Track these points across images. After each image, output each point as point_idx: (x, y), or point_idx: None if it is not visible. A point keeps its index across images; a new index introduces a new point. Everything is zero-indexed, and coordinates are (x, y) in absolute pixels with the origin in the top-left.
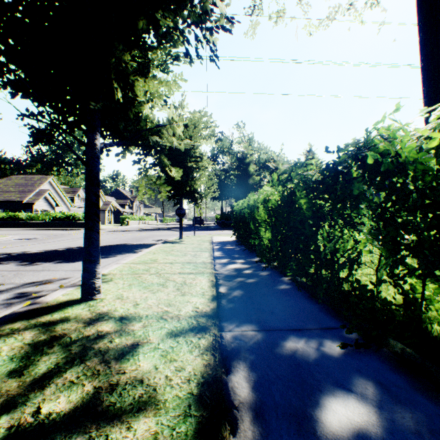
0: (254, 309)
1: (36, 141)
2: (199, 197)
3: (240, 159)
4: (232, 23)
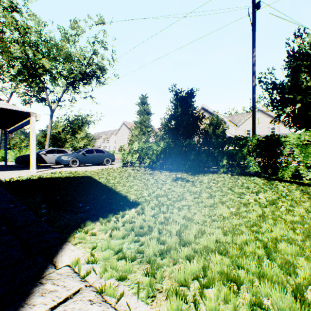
0: None
1: None
2: None
3: None
4: None
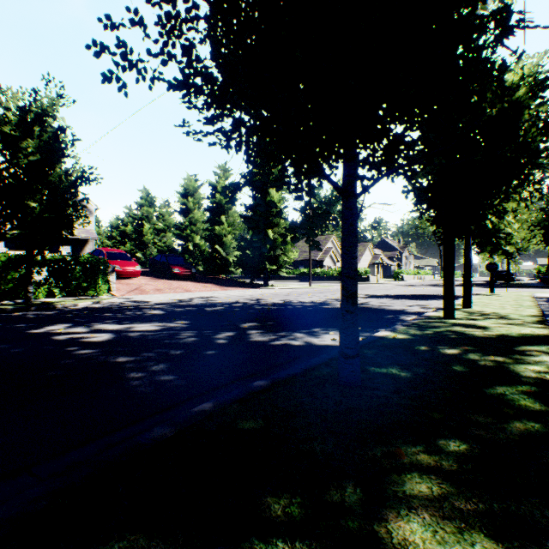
0: None
1: (440, 243)
2: (515, 251)
3: None
4: None
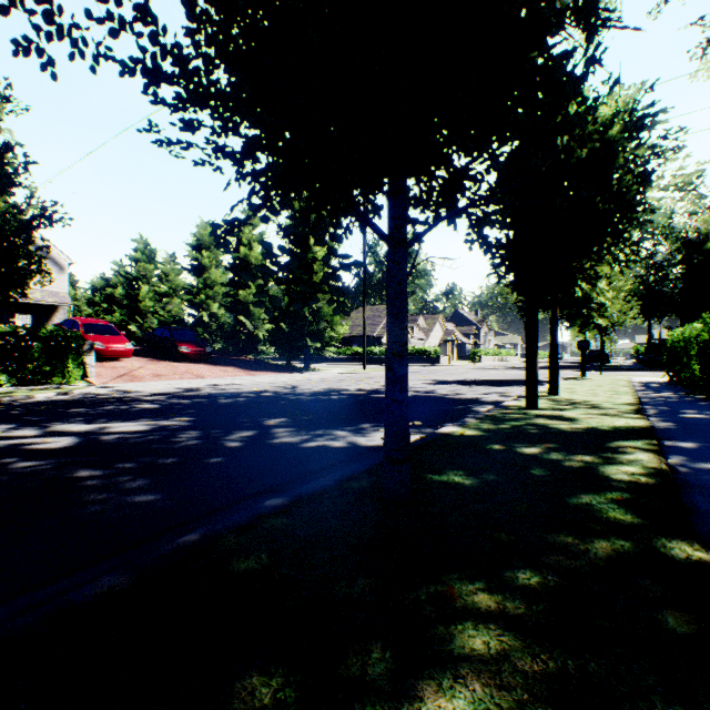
0: (666, 405)
1: (522, 315)
2: (610, 326)
3: (689, 246)
4: (653, 212)
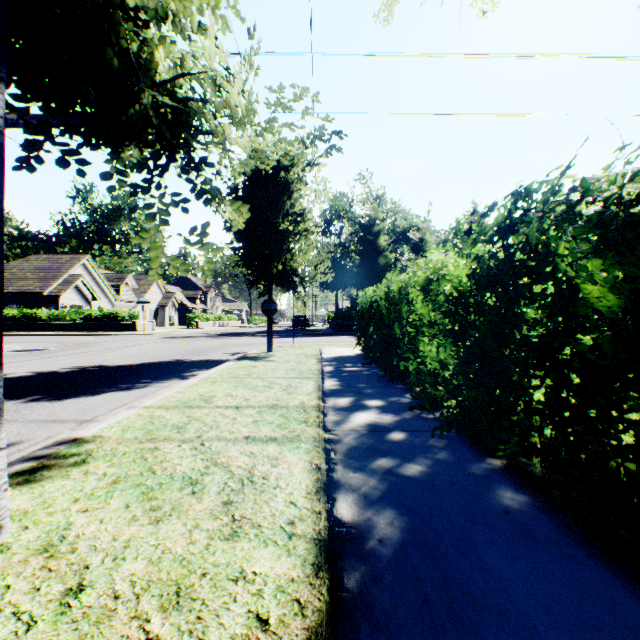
0: None
1: None
2: (300, 283)
3: (365, 227)
4: None
